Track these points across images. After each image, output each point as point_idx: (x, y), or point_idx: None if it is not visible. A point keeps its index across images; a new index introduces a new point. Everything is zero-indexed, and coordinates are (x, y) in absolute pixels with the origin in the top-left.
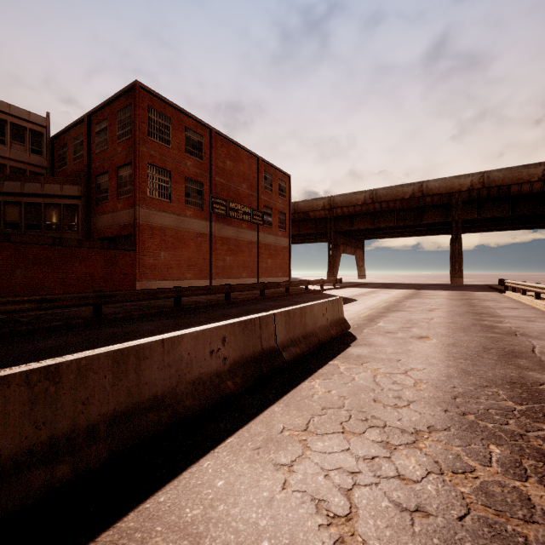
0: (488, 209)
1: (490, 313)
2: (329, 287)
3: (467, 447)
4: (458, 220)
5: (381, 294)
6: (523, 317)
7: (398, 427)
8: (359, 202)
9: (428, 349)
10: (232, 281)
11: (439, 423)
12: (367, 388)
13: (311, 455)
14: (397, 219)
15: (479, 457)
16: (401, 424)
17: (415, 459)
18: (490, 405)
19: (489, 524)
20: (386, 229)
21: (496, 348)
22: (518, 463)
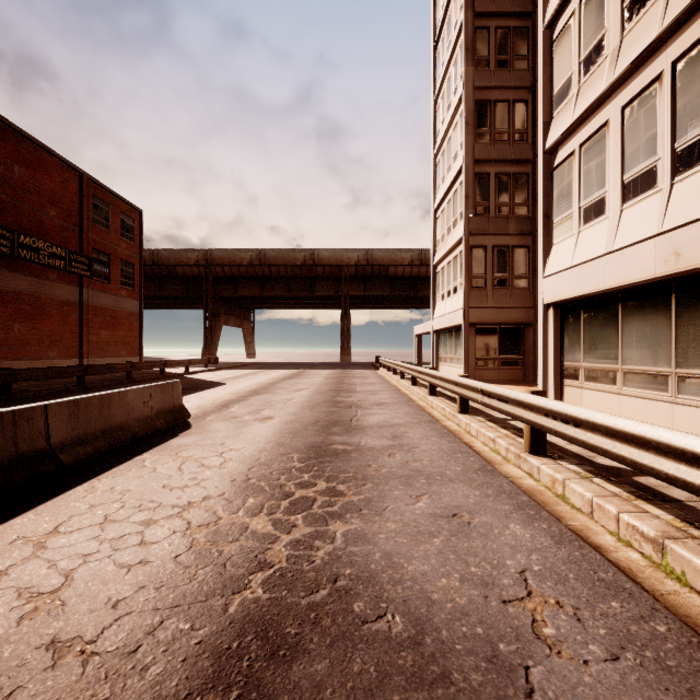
0: (372, 287)
1: (349, 390)
2: (199, 369)
3: (229, 504)
4: (347, 296)
5: (261, 375)
6: (372, 391)
7: (172, 504)
8: (245, 262)
9: (263, 429)
10: (27, 364)
11: (218, 492)
12: (164, 476)
13: (43, 553)
14: (288, 288)
15: (232, 509)
16: (178, 501)
17: (169, 526)
18: (277, 468)
19: (200, 552)
20: (277, 298)
21: (325, 420)
22: (261, 506)
